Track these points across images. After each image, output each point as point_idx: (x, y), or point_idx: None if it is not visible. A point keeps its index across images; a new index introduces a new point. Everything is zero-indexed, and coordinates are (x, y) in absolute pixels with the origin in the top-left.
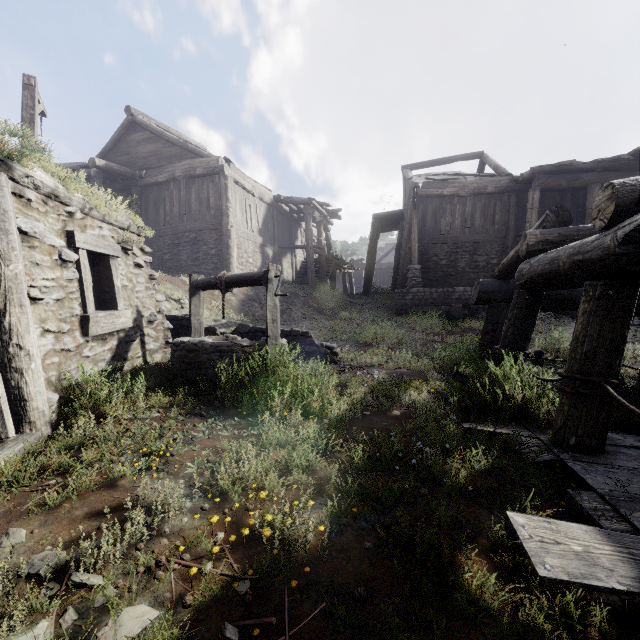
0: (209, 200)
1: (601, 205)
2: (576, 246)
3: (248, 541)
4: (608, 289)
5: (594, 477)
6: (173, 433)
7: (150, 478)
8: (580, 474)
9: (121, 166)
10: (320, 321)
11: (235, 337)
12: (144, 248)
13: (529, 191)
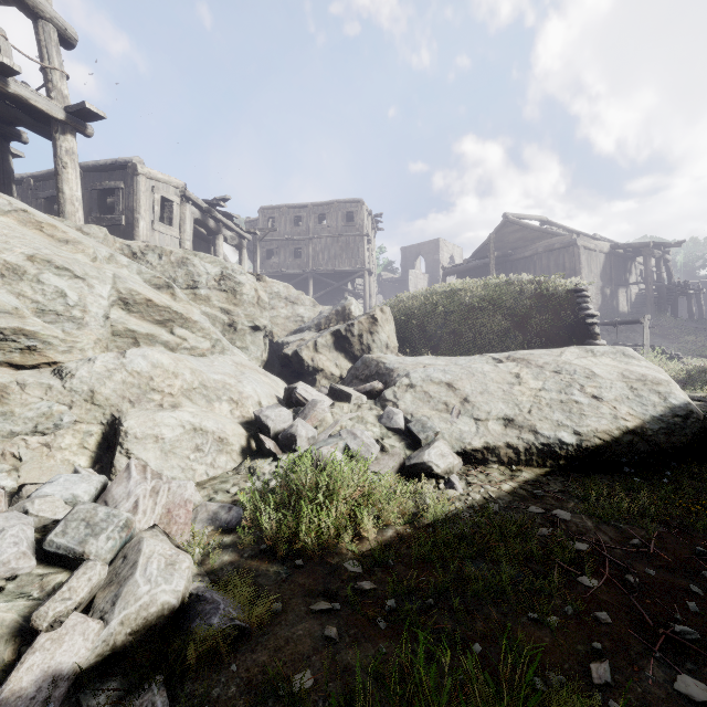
0: (564, 265)
1: None
2: None
3: None
4: None
5: None
6: None
7: None
8: None
9: (502, 252)
10: (663, 344)
11: None
12: None
13: None
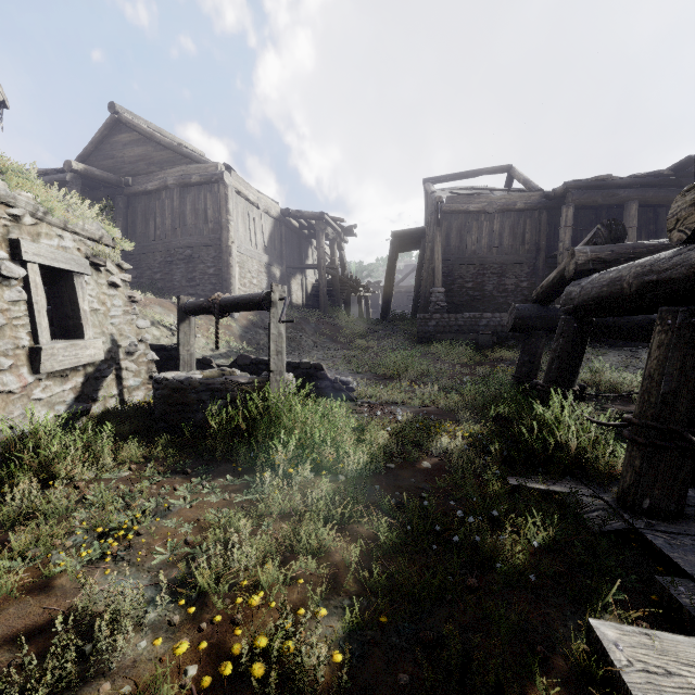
0: (207, 212)
1: (680, 213)
2: (646, 264)
3: (231, 680)
4: (692, 316)
5: (684, 556)
6: (144, 500)
7: (102, 572)
8: (666, 552)
9: (103, 171)
10: (333, 350)
11: (233, 371)
12: (122, 264)
13: (562, 208)
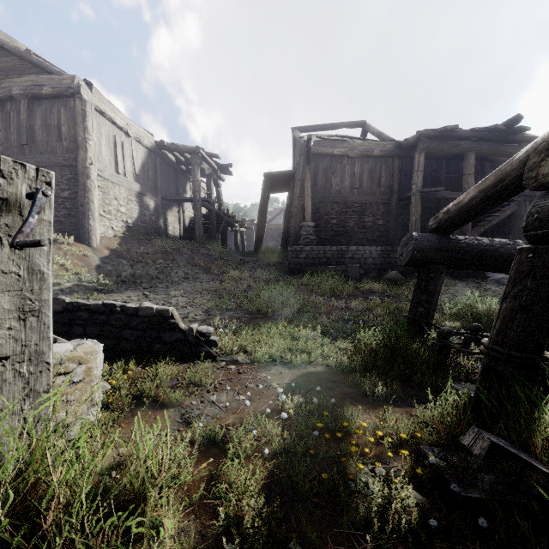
0: (60, 128)
1: None
2: None
3: None
4: None
5: None
6: None
7: None
8: None
9: None
10: (205, 282)
11: None
12: None
13: (415, 154)
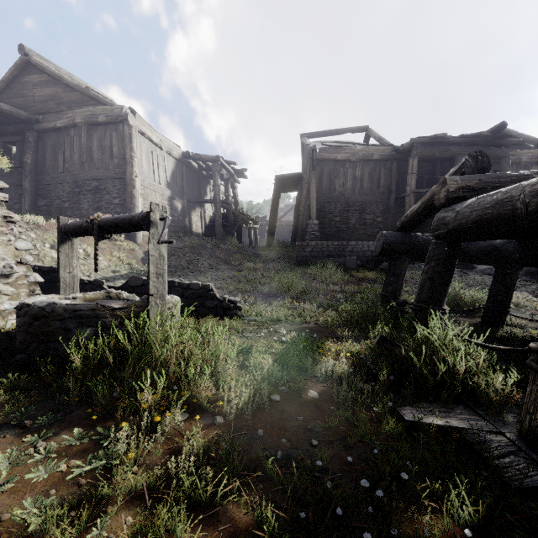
0: (112, 149)
1: None
2: None
3: None
4: None
5: None
6: None
7: None
8: None
9: (12, 107)
10: (226, 271)
11: (119, 293)
12: None
13: (409, 159)
